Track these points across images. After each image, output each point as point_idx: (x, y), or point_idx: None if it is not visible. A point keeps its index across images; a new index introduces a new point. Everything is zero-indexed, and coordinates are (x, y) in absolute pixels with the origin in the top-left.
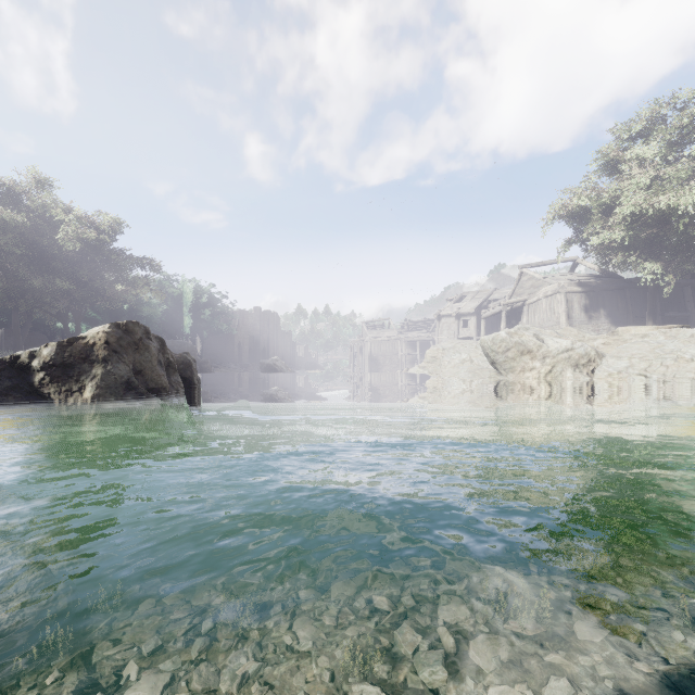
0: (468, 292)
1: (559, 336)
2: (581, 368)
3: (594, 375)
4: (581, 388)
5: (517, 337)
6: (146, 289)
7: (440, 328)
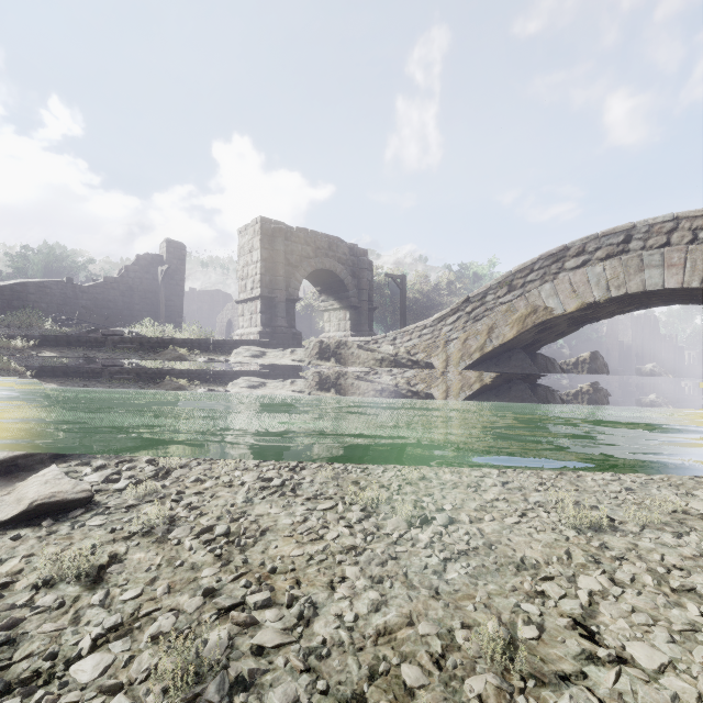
0: None
1: None
2: None
3: None
4: None
5: None
6: None
7: None
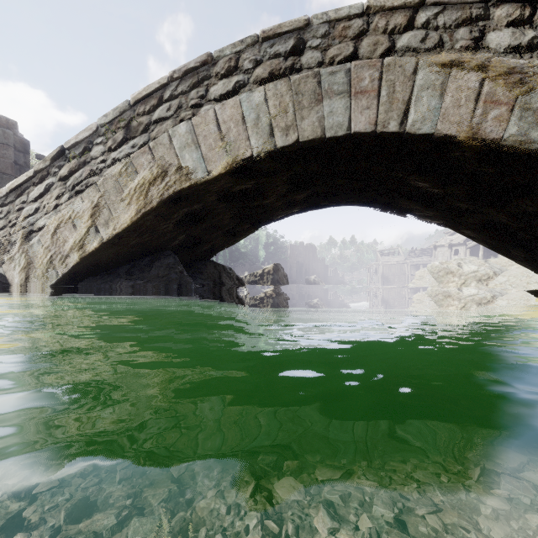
0: None
1: (484, 263)
2: (482, 282)
3: (488, 285)
4: (479, 292)
5: (446, 264)
6: None
7: (436, 255)
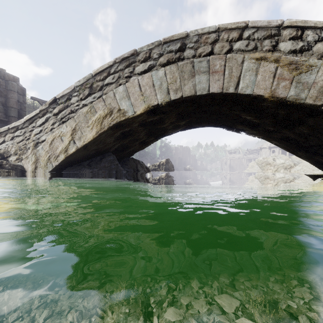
0: None
1: (289, 158)
2: (287, 169)
3: (290, 171)
4: (285, 175)
5: (266, 159)
6: None
7: (261, 153)
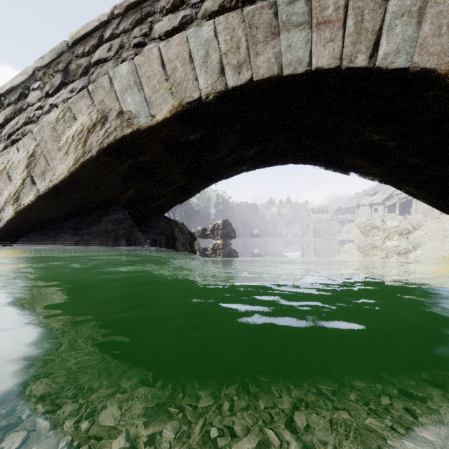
0: (380, 189)
1: (404, 219)
2: (403, 235)
3: (408, 238)
4: (400, 244)
5: (372, 220)
6: (195, 197)
7: (358, 213)
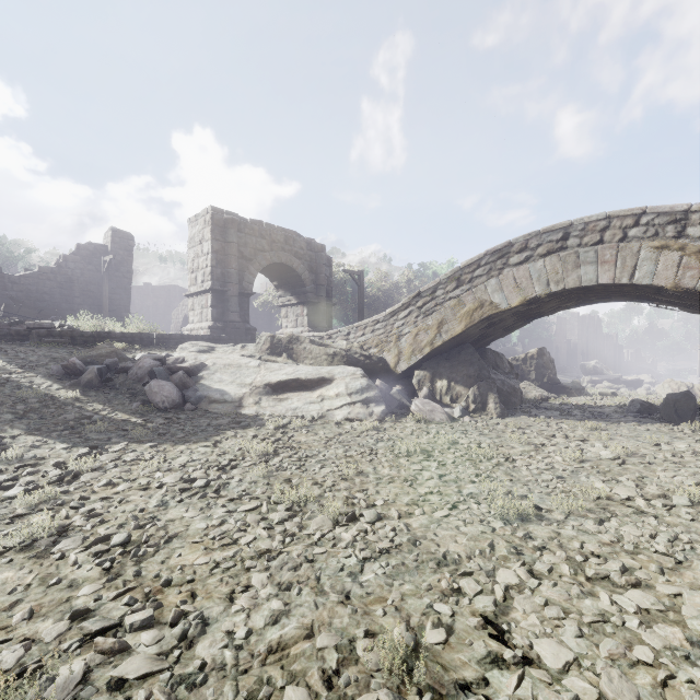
0: None
1: None
2: None
3: None
4: None
5: None
6: None
7: None
